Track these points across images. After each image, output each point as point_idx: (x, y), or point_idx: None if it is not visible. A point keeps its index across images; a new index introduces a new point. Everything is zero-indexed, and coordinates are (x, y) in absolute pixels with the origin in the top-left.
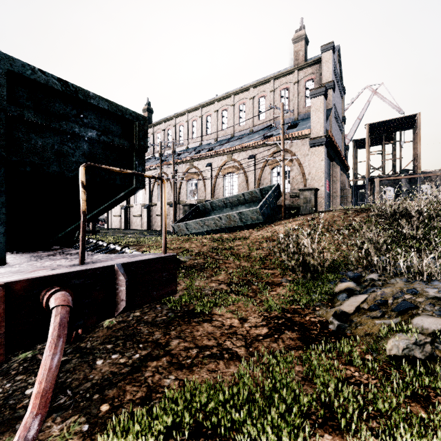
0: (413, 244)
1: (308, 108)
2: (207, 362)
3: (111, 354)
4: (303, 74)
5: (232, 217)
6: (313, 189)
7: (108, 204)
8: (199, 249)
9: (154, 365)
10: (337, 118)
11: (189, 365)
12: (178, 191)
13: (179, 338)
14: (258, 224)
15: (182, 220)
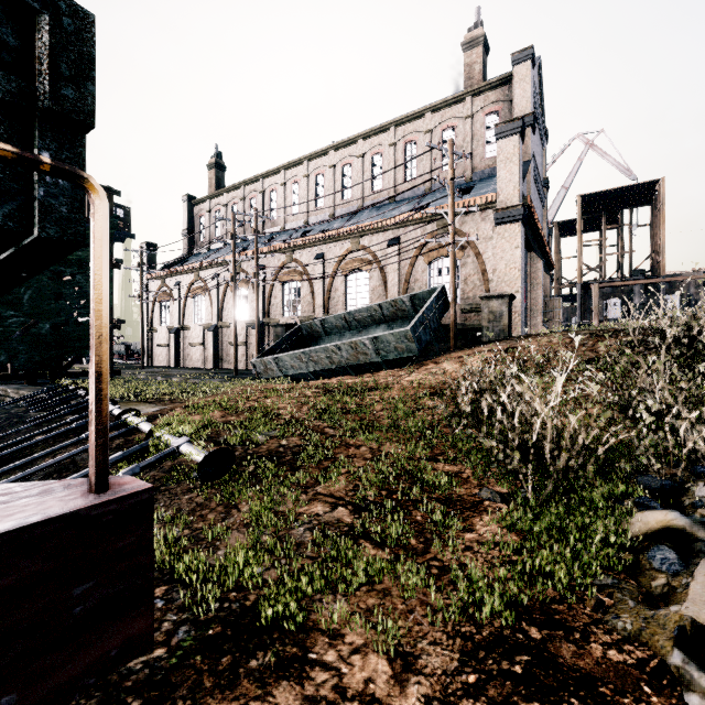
0: None
1: (489, 161)
2: None
3: None
4: (481, 103)
5: (361, 346)
6: (507, 295)
7: None
8: (292, 413)
9: None
10: (538, 180)
11: None
12: (267, 303)
13: None
14: (409, 359)
15: (270, 351)
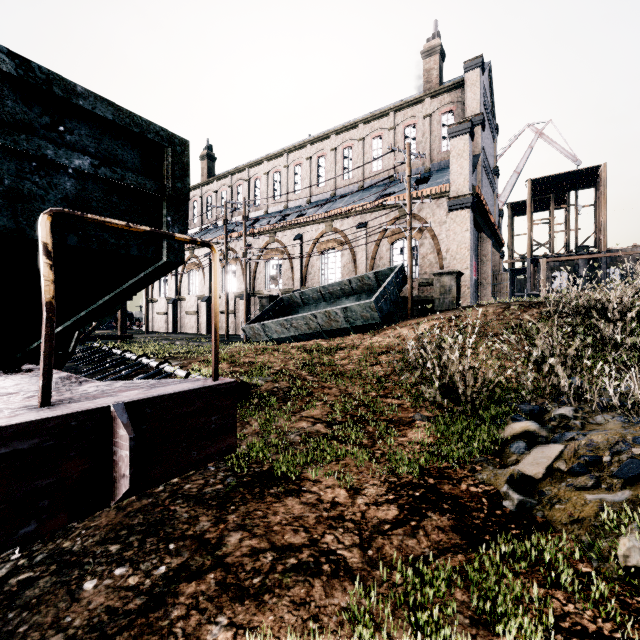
0: (633, 359)
1: (445, 154)
2: (290, 583)
3: (114, 566)
4: (438, 104)
5: (333, 315)
6: (455, 272)
7: (119, 291)
8: (282, 365)
9: (190, 591)
10: (488, 170)
11: (258, 590)
12: (253, 277)
13: (242, 529)
14: (373, 325)
15: (257, 319)
